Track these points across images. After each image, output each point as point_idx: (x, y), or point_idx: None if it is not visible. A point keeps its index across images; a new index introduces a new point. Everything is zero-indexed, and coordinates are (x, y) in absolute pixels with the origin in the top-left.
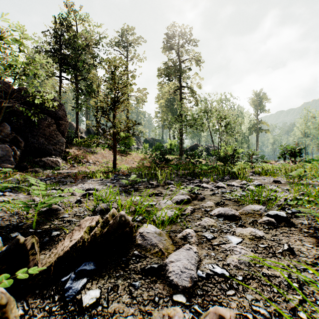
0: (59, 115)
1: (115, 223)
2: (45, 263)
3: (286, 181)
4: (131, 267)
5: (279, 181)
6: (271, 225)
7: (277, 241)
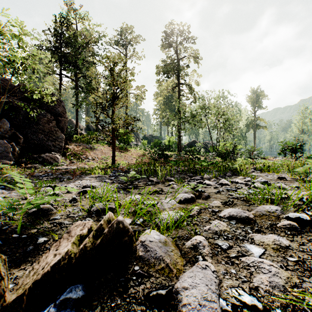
0: (59, 111)
1: (111, 232)
2: (21, 285)
3: (291, 177)
4: (131, 292)
5: (285, 177)
6: (293, 230)
7: (308, 252)
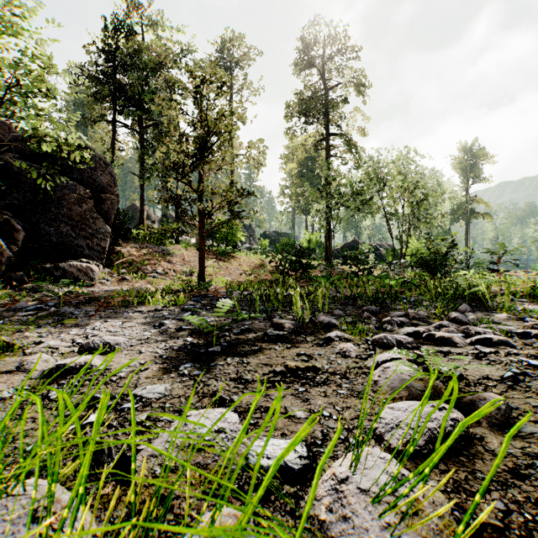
0: (102, 183)
1: None
2: None
3: None
4: None
5: None
6: None
7: None
